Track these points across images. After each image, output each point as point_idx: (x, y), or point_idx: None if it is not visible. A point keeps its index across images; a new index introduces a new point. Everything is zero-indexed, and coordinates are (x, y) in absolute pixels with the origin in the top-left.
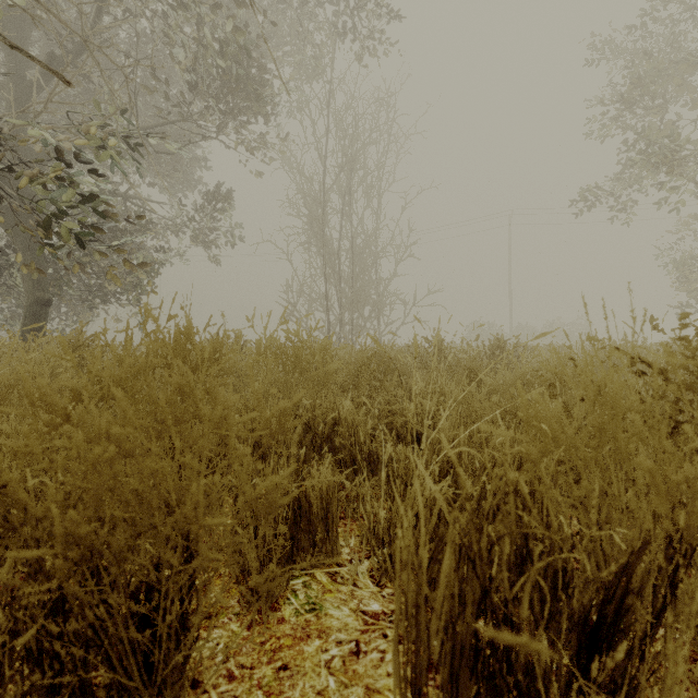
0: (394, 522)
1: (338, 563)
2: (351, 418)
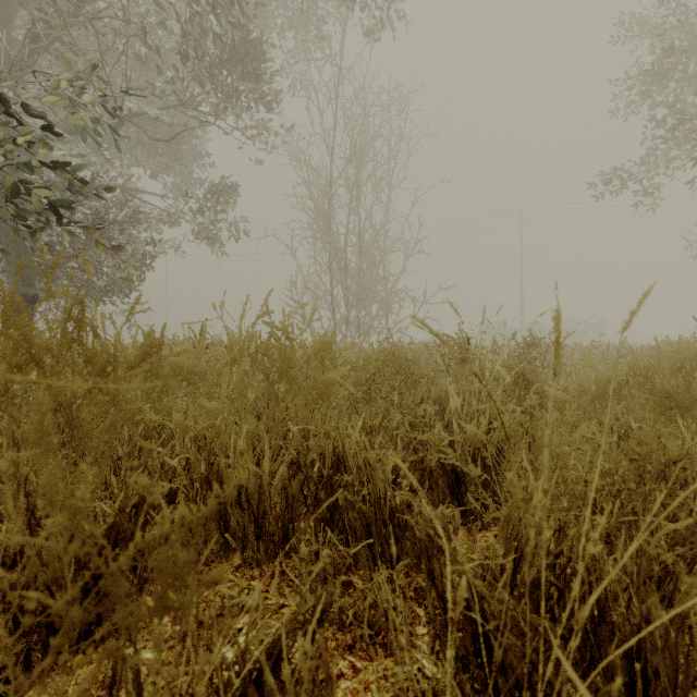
0: None
1: None
2: (363, 457)
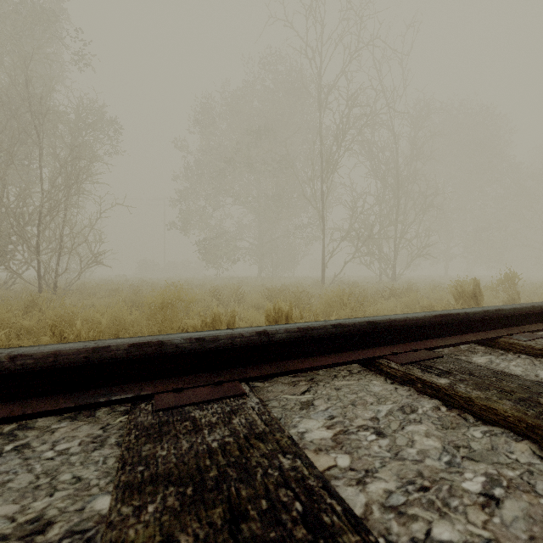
0: None
1: None
2: None
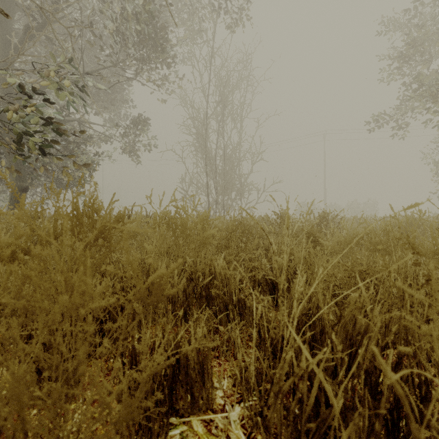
0: (263, 378)
1: (213, 408)
2: (224, 273)
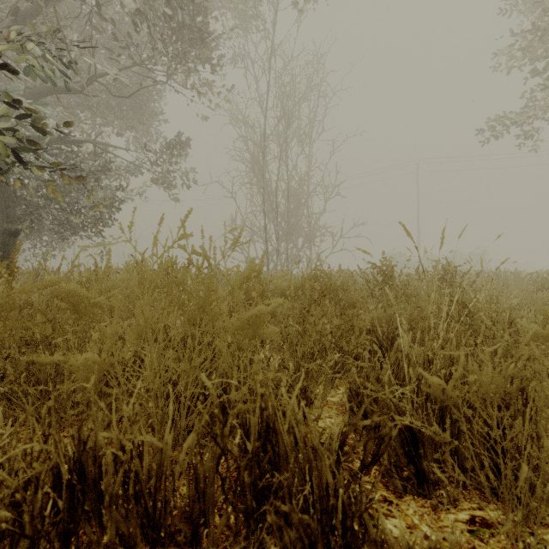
0: None
1: None
2: (302, 435)
